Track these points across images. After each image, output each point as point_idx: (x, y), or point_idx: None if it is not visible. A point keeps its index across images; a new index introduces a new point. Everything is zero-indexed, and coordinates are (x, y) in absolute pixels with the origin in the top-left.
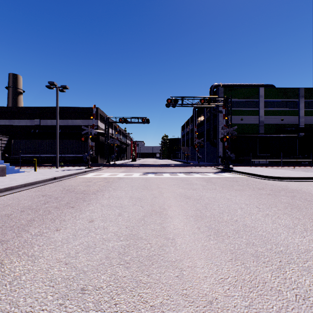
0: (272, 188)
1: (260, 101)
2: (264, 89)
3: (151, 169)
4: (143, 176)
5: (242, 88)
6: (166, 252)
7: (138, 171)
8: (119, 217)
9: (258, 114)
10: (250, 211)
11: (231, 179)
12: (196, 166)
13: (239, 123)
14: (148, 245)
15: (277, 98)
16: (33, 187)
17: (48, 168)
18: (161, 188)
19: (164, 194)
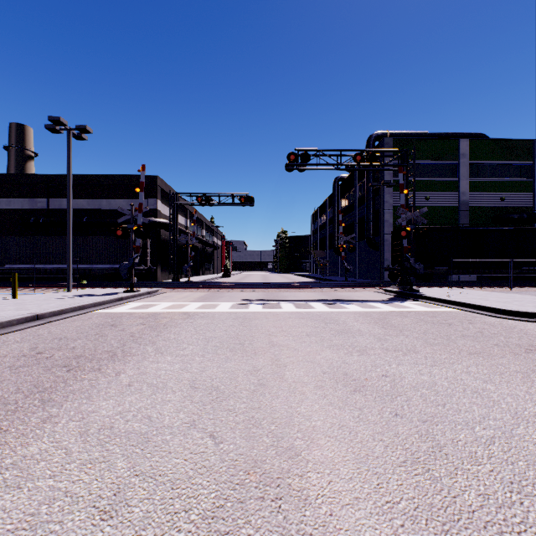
0: None
1: (462, 165)
2: (468, 142)
3: (256, 294)
4: (239, 309)
5: (428, 141)
6: None
7: (229, 298)
8: (99, 532)
9: (457, 188)
10: None
11: (432, 317)
12: (344, 287)
13: (423, 206)
14: None
15: (493, 158)
16: None
17: (53, 291)
18: (277, 345)
19: (287, 372)
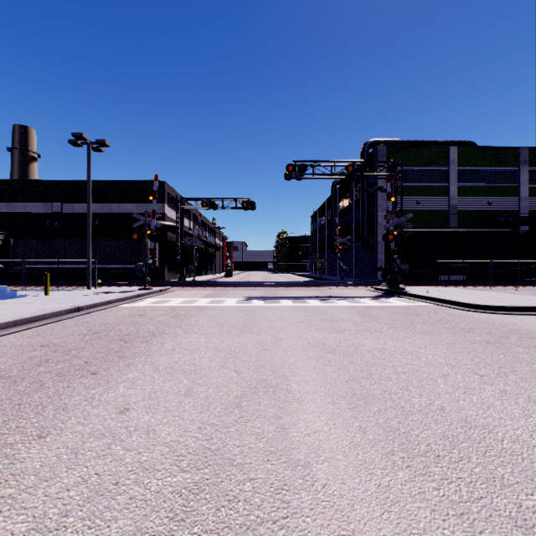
0: (490, 328)
1: (451, 171)
2: (457, 150)
3: (258, 292)
4: (243, 304)
5: (419, 148)
6: (290, 510)
7: (234, 295)
8: (186, 400)
9: (447, 193)
10: (465, 383)
11: (406, 310)
12: (338, 285)
13: (414, 209)
14: (248, 485)
15: (481, 164)
16: (31, 327)
17: (73, 289)
18: (276, 328)
19: (283, 343)
